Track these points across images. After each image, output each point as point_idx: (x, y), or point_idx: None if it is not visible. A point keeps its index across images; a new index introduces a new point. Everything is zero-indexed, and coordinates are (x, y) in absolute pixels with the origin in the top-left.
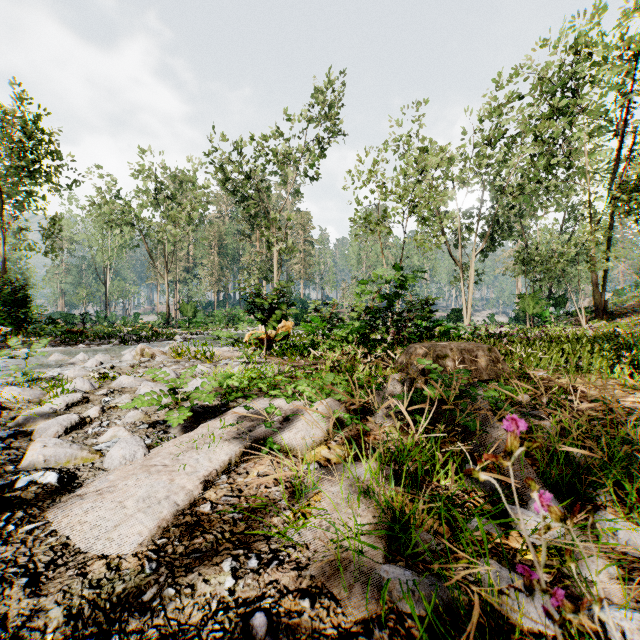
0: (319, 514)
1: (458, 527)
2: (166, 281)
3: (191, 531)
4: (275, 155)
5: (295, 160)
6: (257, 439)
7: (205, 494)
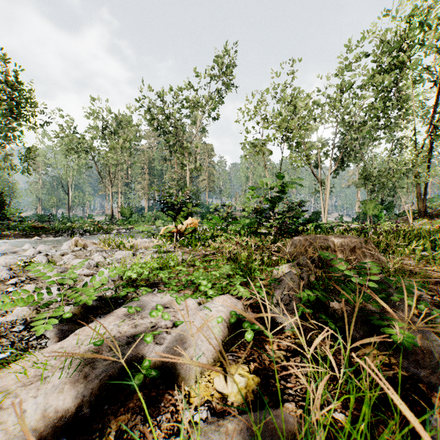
0: None
1: None
2: (110, 192)
3: None
4: (187, 101)
5: (201, 105)
6: (132, 359)
7: None
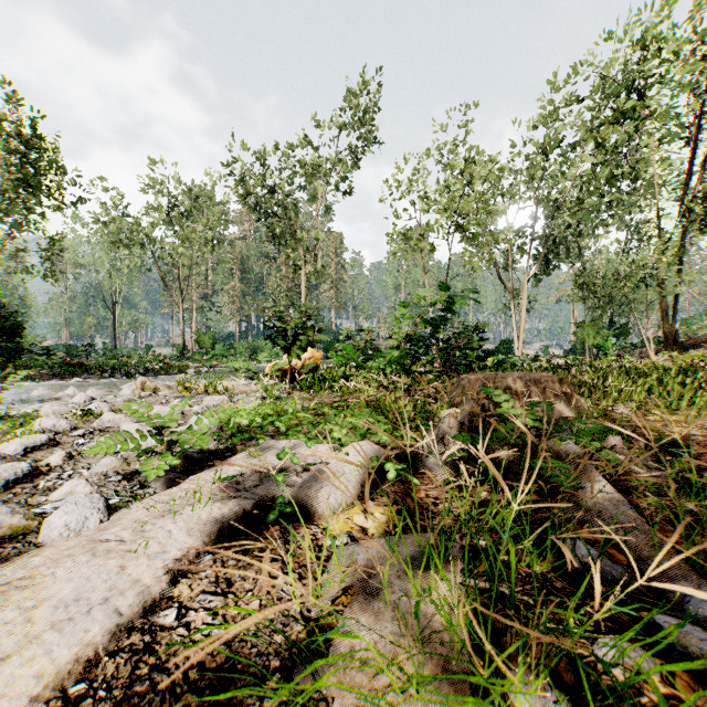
0: (349, 632)
1: (581, 657)
2: (181, 309)
3: (134, 665)
4: (303, 166)
5: (325, 172)
6: (263, 498)
7: (173, 590)
